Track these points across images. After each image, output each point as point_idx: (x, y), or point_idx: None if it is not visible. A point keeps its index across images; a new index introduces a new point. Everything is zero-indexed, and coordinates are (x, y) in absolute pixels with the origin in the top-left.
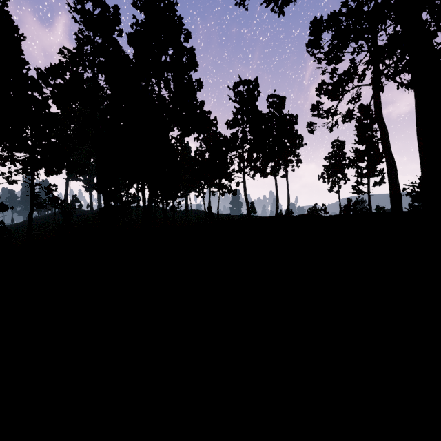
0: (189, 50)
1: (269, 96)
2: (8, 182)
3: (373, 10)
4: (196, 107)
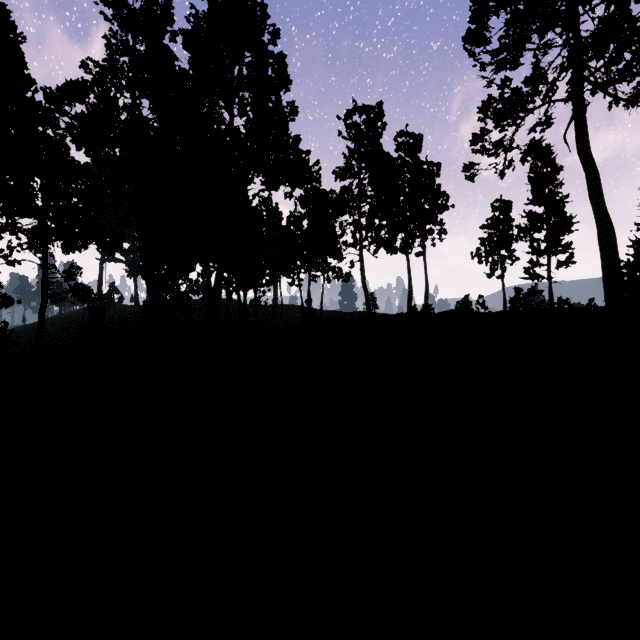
0: (276, 56)
1: (398, 133)
2: (7, 262)
3: None
4: (288, 144)
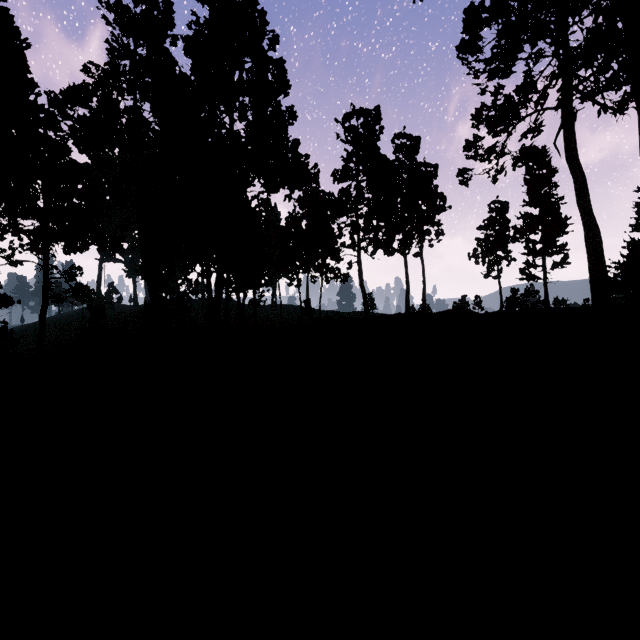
0: (276, 62)
1: (396, 135)
2: (9, 263)
3: None
4: (287, 148)
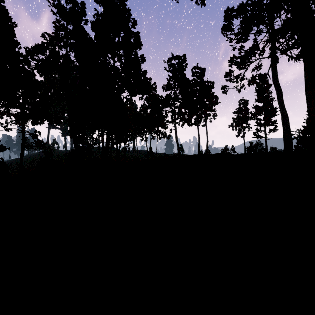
0: (135, 33)
1: (193, 67)
2: (5, 129)
3: (271, 2)
4: (141, 75)
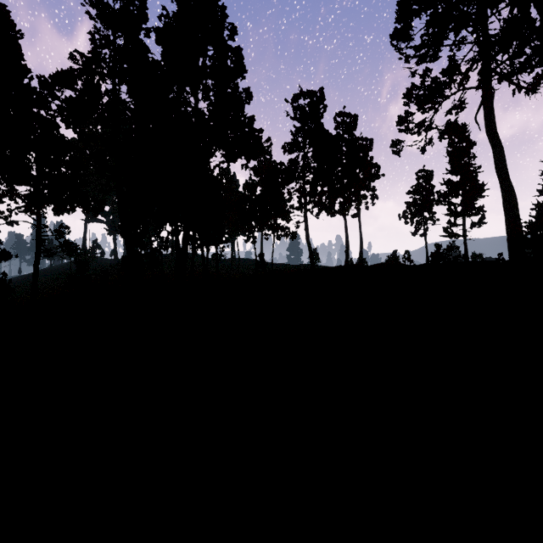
0: (234, 50)
1: (337, 114)
2: (7, 223)
3: None
4: (244, 124)
